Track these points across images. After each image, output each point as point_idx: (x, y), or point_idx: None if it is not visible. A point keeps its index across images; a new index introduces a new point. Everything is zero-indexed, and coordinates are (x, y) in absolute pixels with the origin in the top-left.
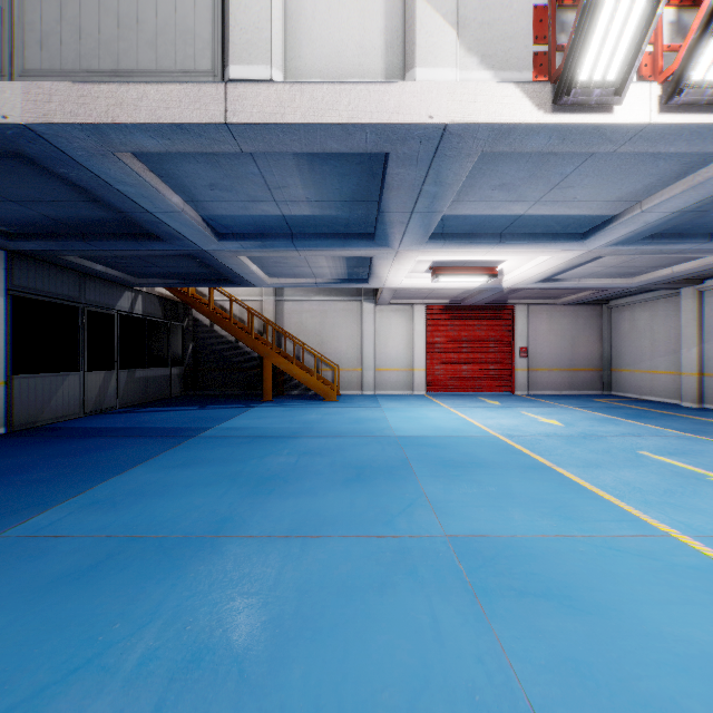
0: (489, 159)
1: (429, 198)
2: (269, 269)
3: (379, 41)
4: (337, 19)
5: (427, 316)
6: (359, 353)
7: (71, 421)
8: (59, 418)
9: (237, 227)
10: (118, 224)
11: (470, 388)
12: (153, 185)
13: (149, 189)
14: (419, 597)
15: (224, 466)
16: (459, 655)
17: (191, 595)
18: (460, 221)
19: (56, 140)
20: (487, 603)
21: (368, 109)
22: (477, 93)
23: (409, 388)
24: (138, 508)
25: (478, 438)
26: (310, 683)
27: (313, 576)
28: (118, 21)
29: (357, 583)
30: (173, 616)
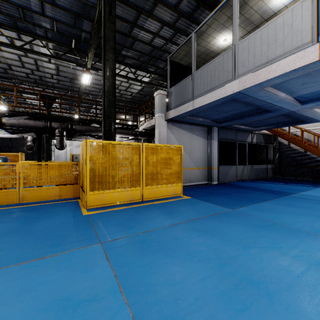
0: None
1: None
2: None
3: None
4: None
5: None
6: None
7: (233, 182)
8: (229, 181)
9: (313, 96)
10: (254, 110)
11: None
12: (274, 93)
13: (272, 95)
14: None
15: (309, 210)
16: None
17: (309, 247)
18: None
19: (245, 92)
20: None
21: None
22: None
23: None
24: (273, 215)
25: None
26: None
27: None
28: (268, 44)
29: None
30: (303, 250)
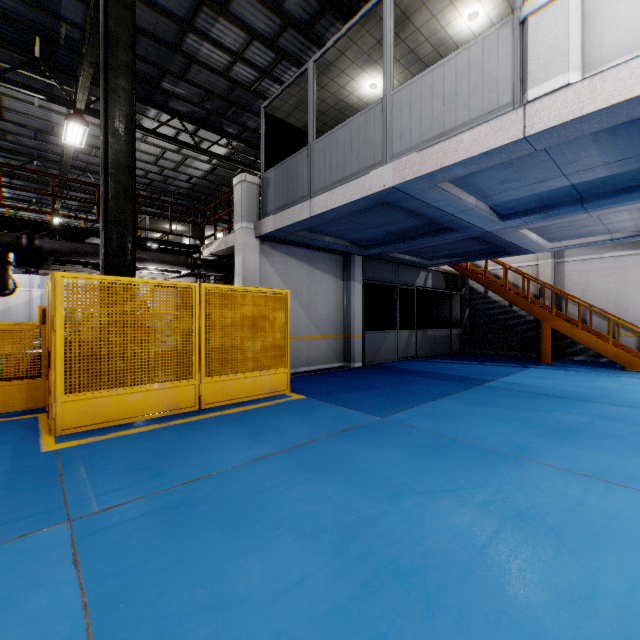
0: None
1: None
2: (549, 234)
3: None
4: None
5: None
6: None
7: (392, 363)
8: (385, 360)
9: (520, 206)
10: (426, 226)
11: None
12: (457, 196)
13: (454, 200)
14: None
15: (512, 411)
16: None
17: (506, 483)
18: None
19: (405, 189)
20: None
21: None
22: None
23: None
24: (453, 423)
25: None
26: (623, 570)
27: (620, 511)
28: (443, 100)
29: None
30: (497, 489)
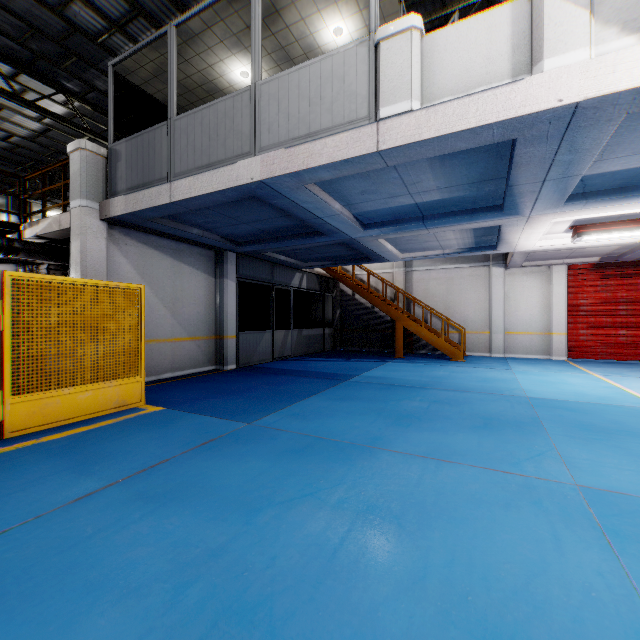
0: (638, 115)
1: (563, 166)
2: (401, 246)
3: (505, 47)
4: (465, 42)
5: (568, 277)
6: (486, 317)
7: (267, 364)
8: (260, 361)
9: (378, 218)
10: (298, 228)
11: (630, 356)
12: (324, 200)
13: (321, 203)
14: (542, 520)
15: (371, 403)
16: (578, 566)
17: (361, 476)
18: (606, 177)
19: (274, 186)
20: (615, 542)
21: (494, 110)
22: (615, 62)
23: (545, 352)
24: (319, 421)
25: (632, 408)
26: (447, 543)
27: (447, 485)
28: (309, 101)
29: (483, 498)
30: (352, 485)
